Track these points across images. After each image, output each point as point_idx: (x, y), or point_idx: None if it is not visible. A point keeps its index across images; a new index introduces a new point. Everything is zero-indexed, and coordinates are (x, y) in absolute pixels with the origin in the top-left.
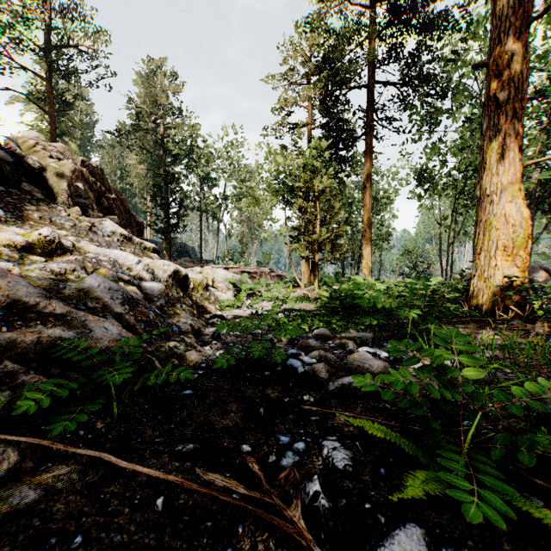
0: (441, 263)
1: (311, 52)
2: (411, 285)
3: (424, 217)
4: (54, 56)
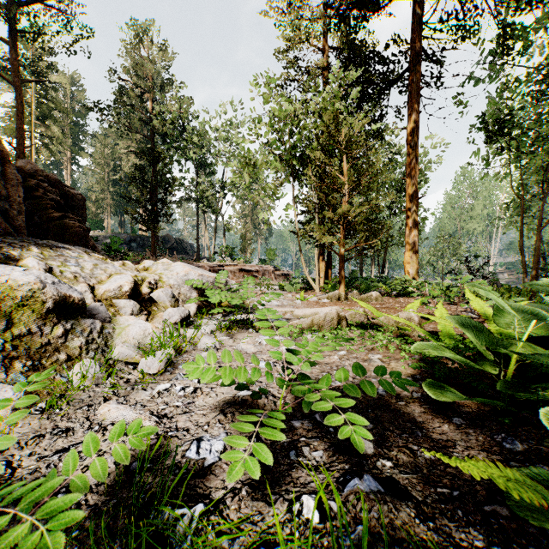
0: (522, 255)
1: None
2: None
3: (449, 208)
4: (15, 11)
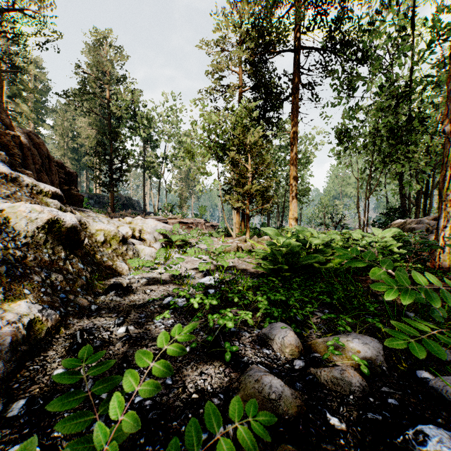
0: (359, 214)
1: (242, 19)
2: (355, 237)
3: (334, 177)
4: None
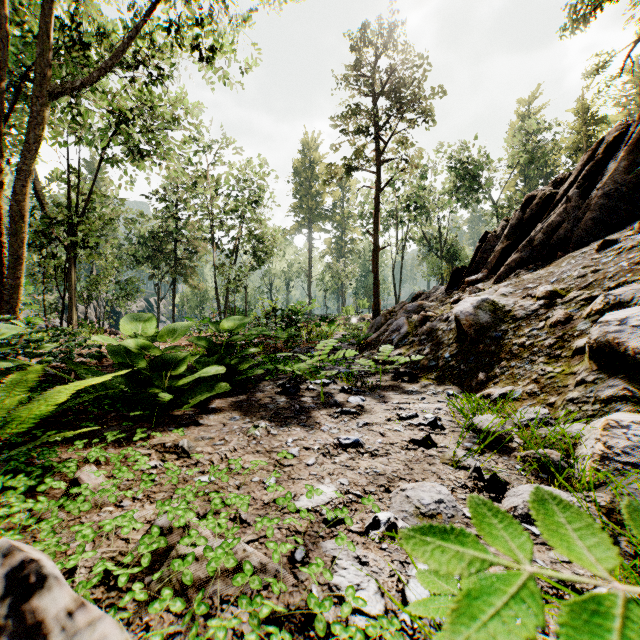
0: None
1: None
2: None
3: None
4: None
